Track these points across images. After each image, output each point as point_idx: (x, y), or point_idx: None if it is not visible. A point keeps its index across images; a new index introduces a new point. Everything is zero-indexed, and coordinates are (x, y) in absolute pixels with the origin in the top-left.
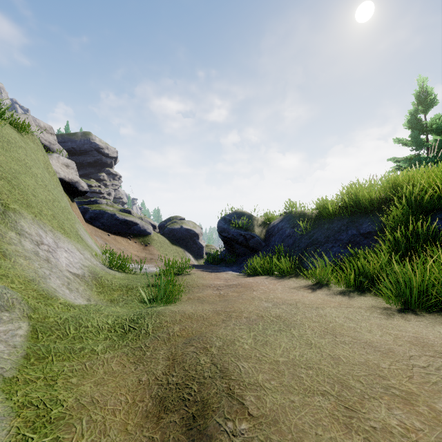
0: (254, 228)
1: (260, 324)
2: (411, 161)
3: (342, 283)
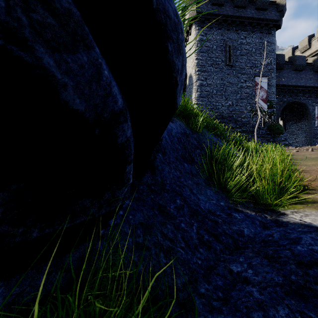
0: None
1: None
2: None
3: None
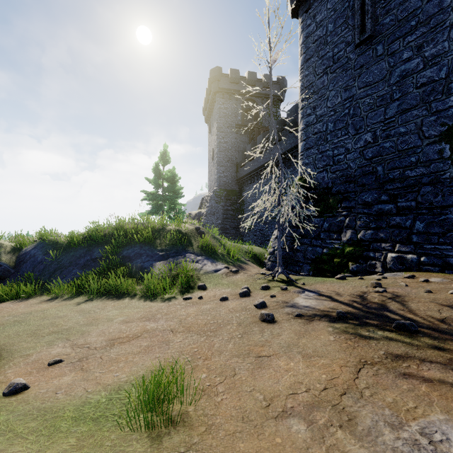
0: (1, 256)
1: (2, 327)
2: (151, 196)
3: (69, 293)
